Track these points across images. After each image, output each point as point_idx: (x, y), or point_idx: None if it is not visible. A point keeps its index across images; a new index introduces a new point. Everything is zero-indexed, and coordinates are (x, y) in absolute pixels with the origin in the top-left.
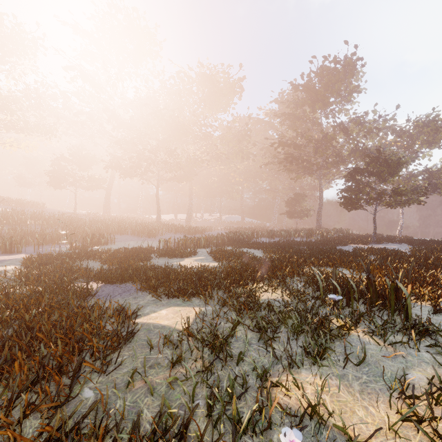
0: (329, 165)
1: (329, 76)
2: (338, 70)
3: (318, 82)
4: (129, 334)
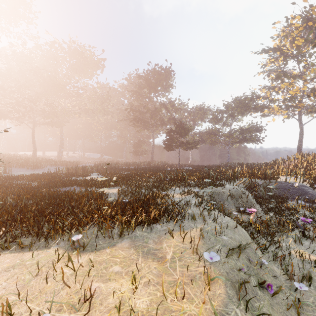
0: (158, 125)
1: (158, 75)
2: (162, 74)
3: (152, 77)
4: (101, 195)
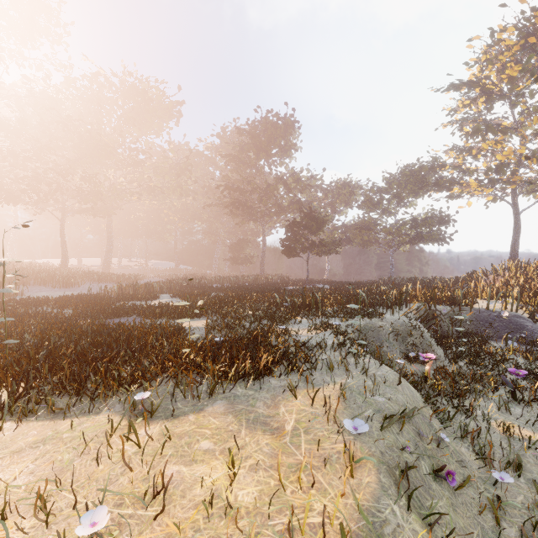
0: (272, 214)
1: (272, 129)
2: (279, 126)
3: (263, 132)
4: (178, 330)
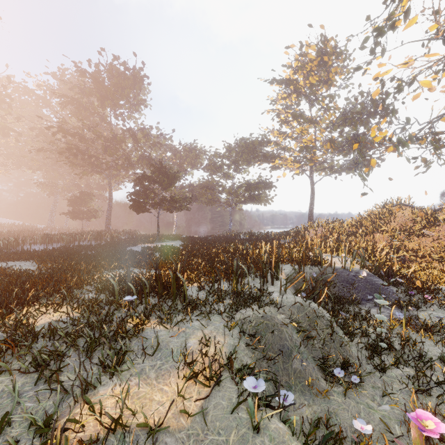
0: (119, 167)
1: (119, 77)
2: (127, 77)
3: (108, 78)
4: None
